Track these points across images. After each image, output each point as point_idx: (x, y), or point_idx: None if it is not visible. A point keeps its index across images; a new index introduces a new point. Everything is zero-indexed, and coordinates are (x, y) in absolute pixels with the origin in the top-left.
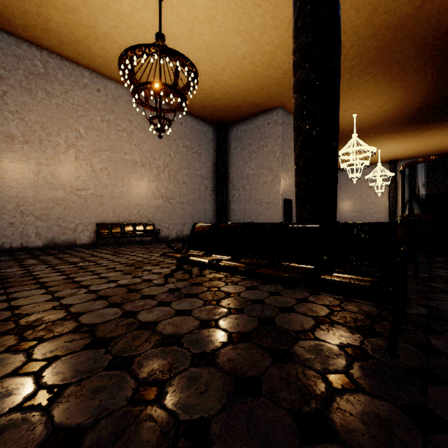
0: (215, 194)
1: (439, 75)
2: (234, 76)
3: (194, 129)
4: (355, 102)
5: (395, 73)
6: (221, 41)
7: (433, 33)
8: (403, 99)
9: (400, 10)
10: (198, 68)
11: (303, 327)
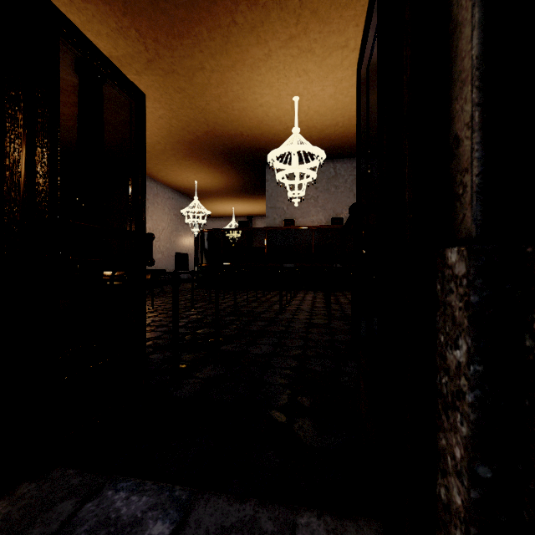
0: None
1: (237, 171)
2: (67, 136)
3: None
4: (191, 174)
5: (207, 164)
6: None
7: (216, 151)
8: (225, 178)
9: (187, 136)
10: None
11: None
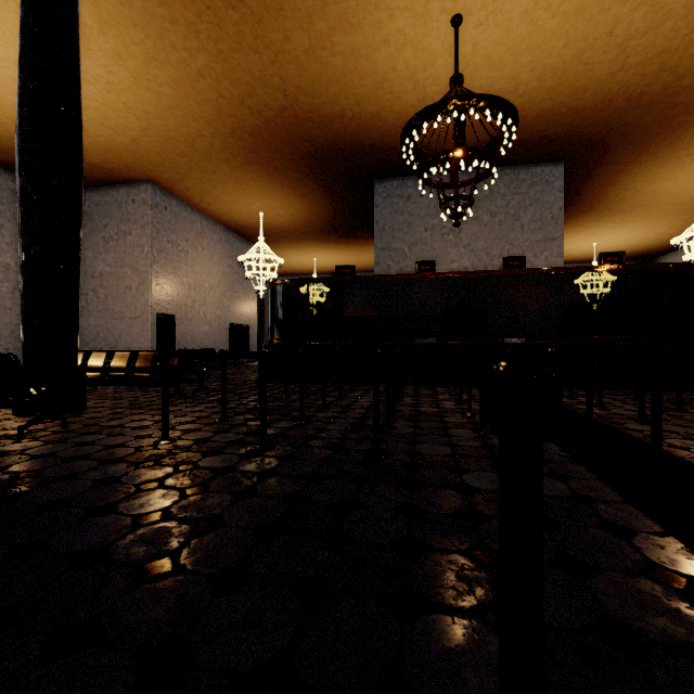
0: None
1: (327, 193)
2: None
3: None
4: (254, 199)
5: (280, 178)
6: None
7: (295, 152)
8: (306, 207)
9: (248, 119)
10: None
11: None
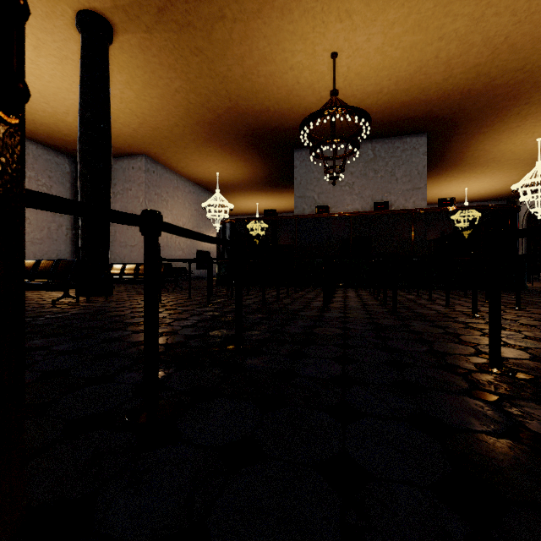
0: (73, 233)
1: (262, 158)
2: None
3: (41, 158)
4: (212, 164)
5: (230, 150)
6: (55, 93)
7: (239, 133)
8: (248, 168)
9: (207, 115)
10: (33, 105)
11: (28, 305)
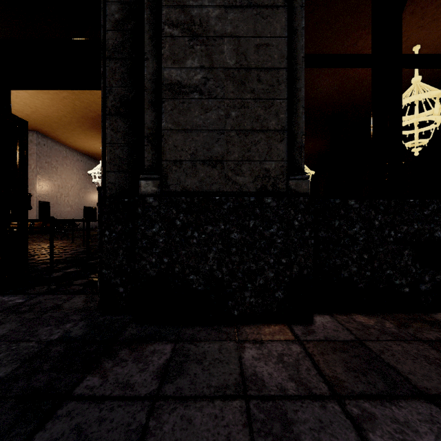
0: None
1: None
2: None
3: None
4: (97, 142)
5: None
6: None
7: None
8: None
9: (90, 113)
10: None
11: None
